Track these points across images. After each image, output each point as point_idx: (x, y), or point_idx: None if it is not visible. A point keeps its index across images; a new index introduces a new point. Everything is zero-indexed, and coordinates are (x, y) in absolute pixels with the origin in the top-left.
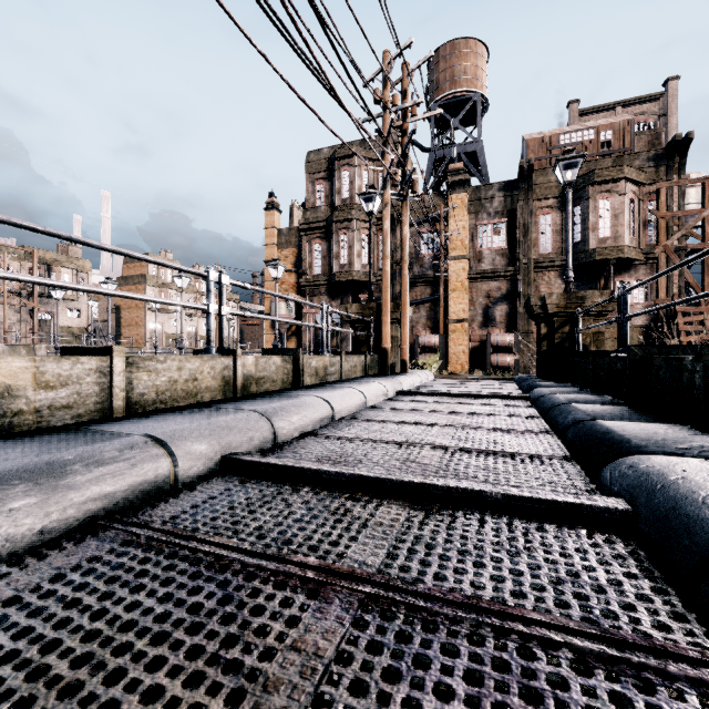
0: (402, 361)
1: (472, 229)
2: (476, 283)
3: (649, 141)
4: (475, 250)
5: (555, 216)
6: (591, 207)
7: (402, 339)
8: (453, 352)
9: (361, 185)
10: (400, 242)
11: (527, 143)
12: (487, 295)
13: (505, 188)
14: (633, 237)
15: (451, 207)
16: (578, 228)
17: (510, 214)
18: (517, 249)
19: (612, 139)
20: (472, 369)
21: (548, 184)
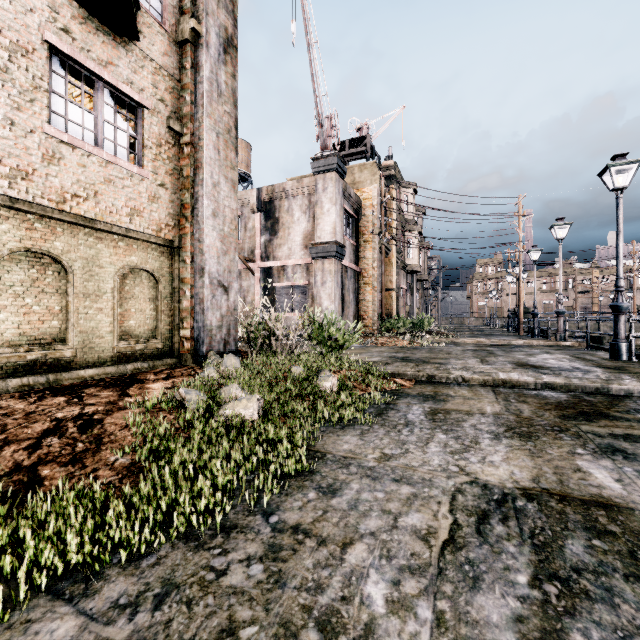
0: None
1: None
2: None
3: None
4: None
5: None
6: None
7: None
8: None
9: None
10: None
11: None
12: None
13: None
14: None
15: None
16: None
17: None
18: None
19: None
20: None
21: None
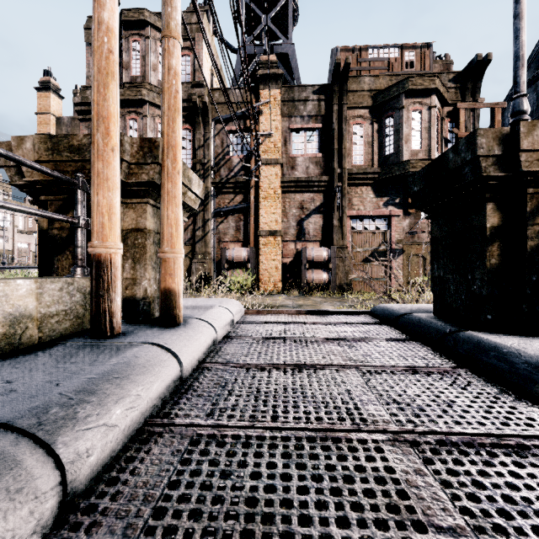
0: (164, 292)
1: (285, 133)
2: (289, 192)
3: (442, 70)
4: (288, 156)
5: (367, 127)
6: (404, 117)
7: (164, 235)
8: (265, 268)
9: (157, 64)
10: (205, 138)
11: (339, 51)
12: (301, 206)
13: (319, 92)
14: (438, 154)
15: (263, 102)
16: (390, 140)
17: (323, 120)
18: (331, 158)
19: (414, 60)
20: (285, 287)
21: (361, 92)
